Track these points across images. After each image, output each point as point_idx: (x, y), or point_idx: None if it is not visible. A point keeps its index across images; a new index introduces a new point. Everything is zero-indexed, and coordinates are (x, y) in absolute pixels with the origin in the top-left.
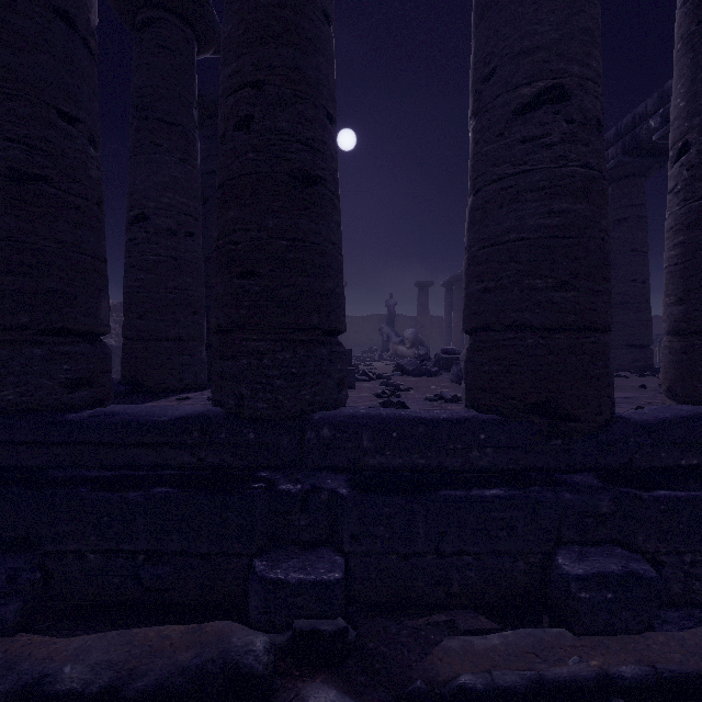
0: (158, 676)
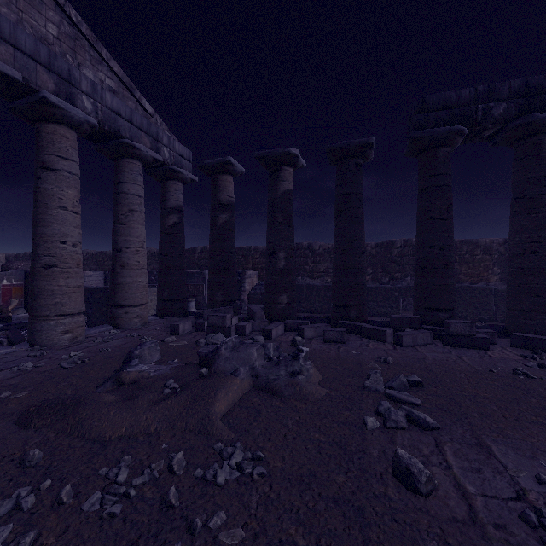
0: None
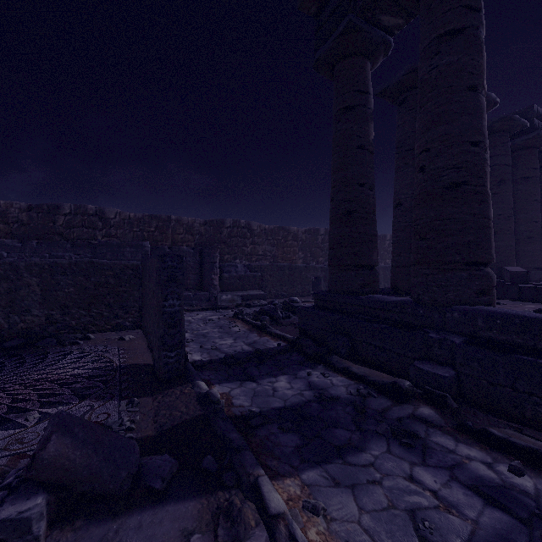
0: (375, 379)
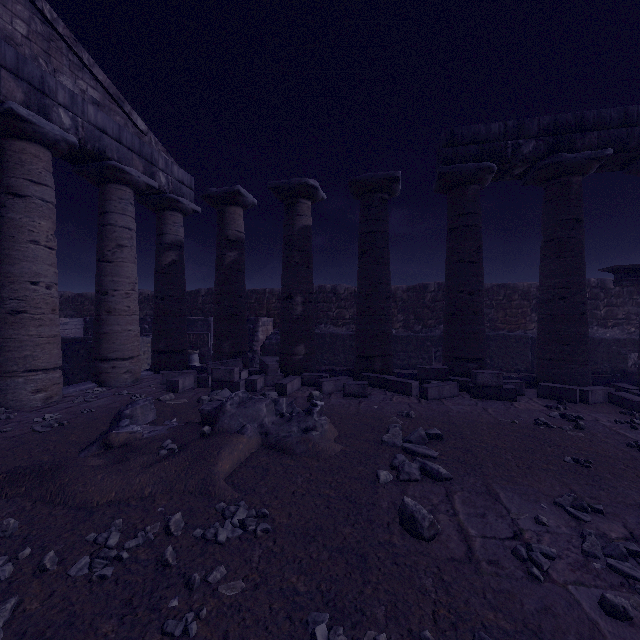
0: None
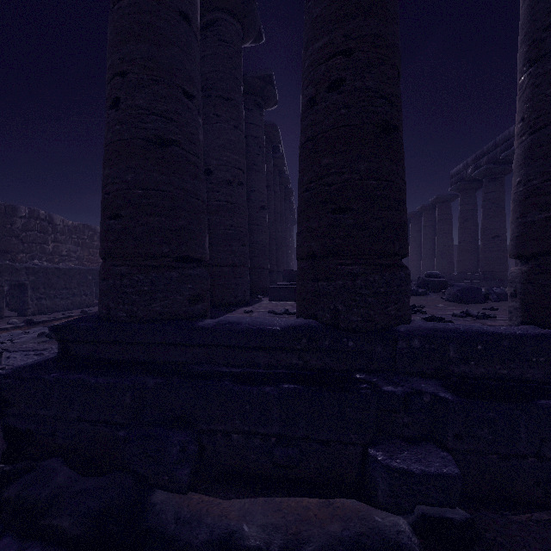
0: (320, 543)
